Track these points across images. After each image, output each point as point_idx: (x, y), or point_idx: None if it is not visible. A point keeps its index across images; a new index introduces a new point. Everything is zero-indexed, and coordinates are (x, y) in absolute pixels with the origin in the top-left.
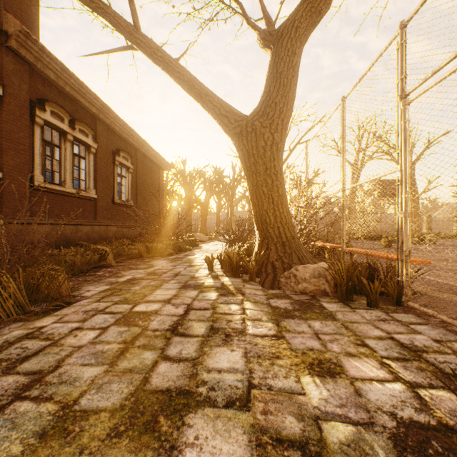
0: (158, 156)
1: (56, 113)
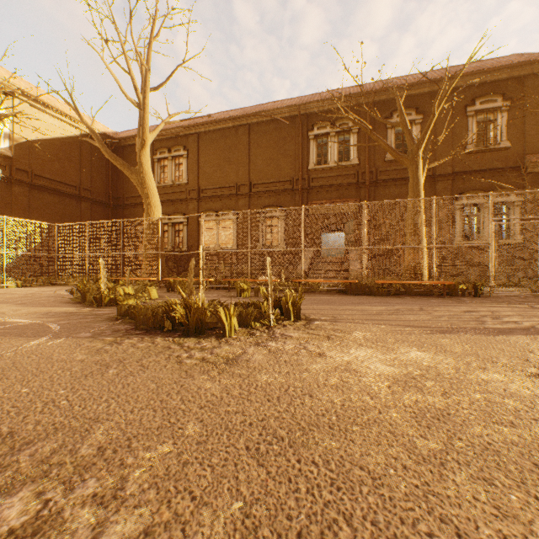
0: None
1: None
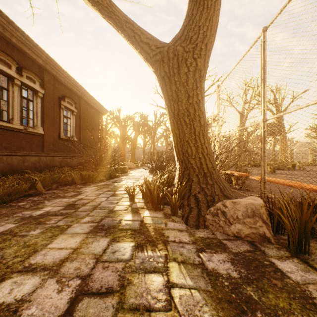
0: (97, 104)
1: (3, 60)
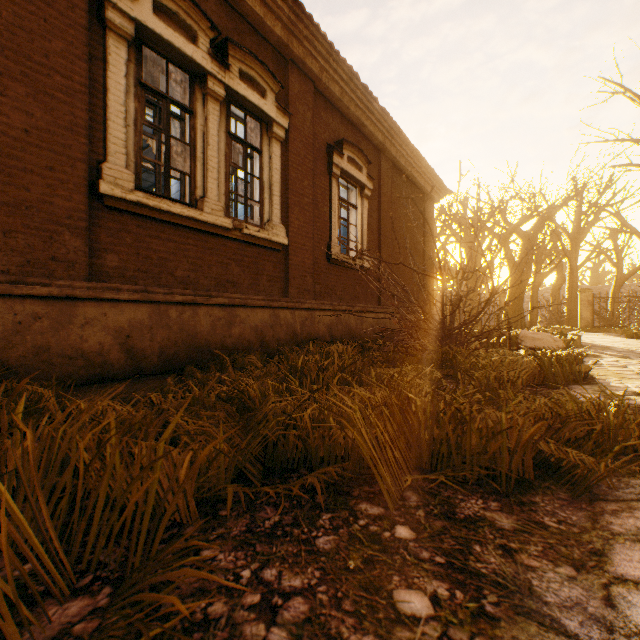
0: (422, 168)
1: (173, 18)
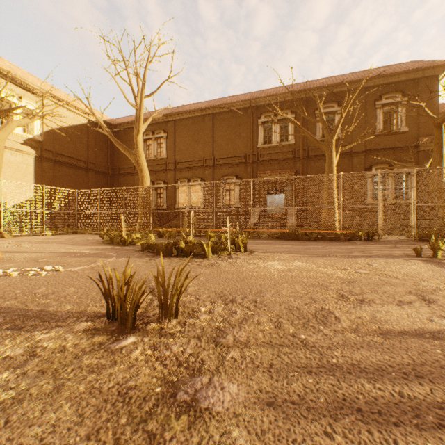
0: None
1: None
